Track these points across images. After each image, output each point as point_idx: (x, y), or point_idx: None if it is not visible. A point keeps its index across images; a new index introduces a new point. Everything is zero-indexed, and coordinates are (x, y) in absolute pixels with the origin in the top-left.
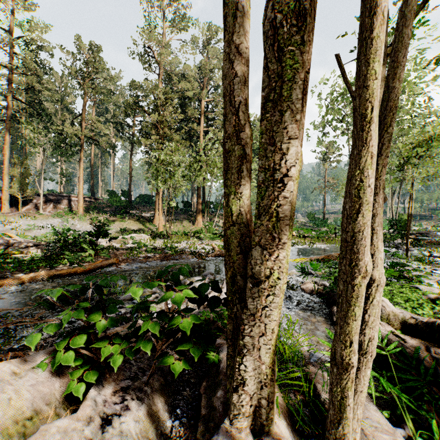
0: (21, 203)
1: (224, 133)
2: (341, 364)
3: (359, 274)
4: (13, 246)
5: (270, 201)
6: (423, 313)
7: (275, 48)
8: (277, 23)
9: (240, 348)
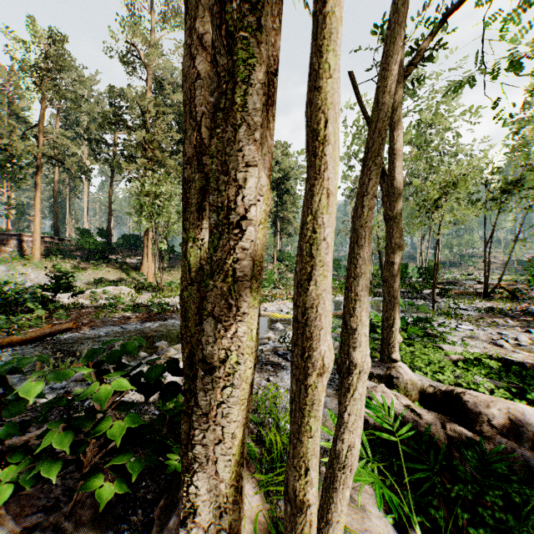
0: None
1: (184, 155)
2: (294, 501)
3: (313, 370)
4: None
5: (225, 254)
6: (444, 378)
7: (223, 33)
8: None
9: (189, 463)
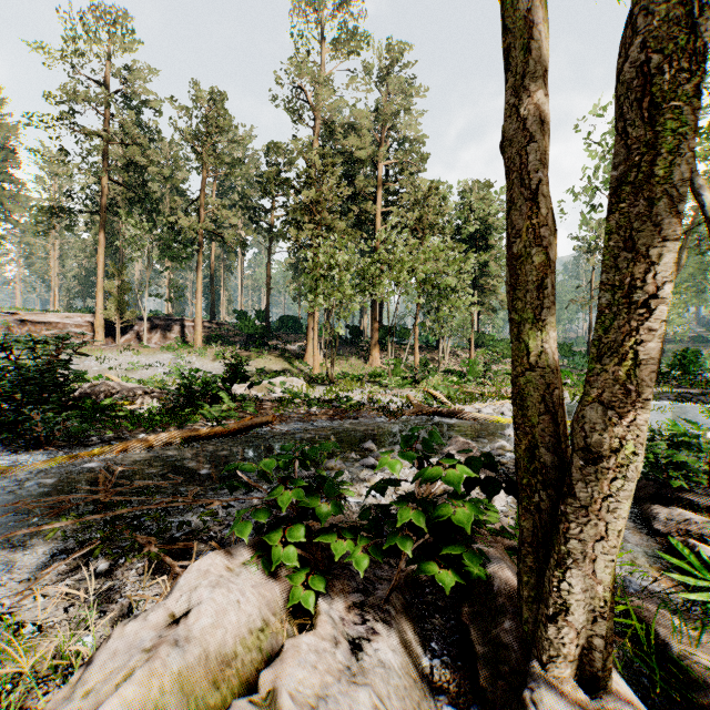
0: (119, 331)
1: (508, 228)
2: None
3: None
4: (118, 393)
5: (621, 336)
6: None
7: (643, 105)
8: (650, 68)
9: (560, 557)
